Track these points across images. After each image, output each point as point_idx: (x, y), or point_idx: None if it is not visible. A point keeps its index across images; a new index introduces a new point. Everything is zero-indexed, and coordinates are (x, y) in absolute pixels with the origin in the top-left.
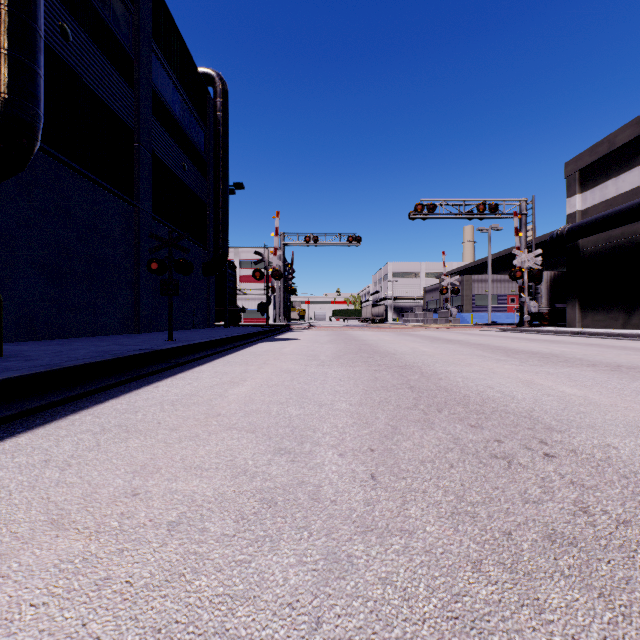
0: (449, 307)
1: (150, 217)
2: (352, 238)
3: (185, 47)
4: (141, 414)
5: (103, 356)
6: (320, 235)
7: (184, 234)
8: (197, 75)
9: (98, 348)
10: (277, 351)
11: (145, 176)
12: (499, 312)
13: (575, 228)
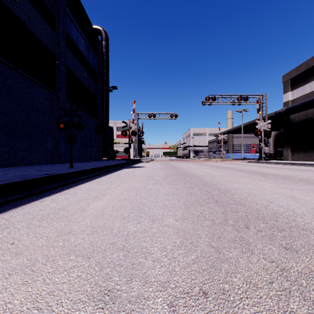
0: (222, 150)
1: (65, 101)
2: (173, 115)
3: (85, 13)
4: (7, 231)
5: (14, 179)
6: (156, 113)
7: (79, 108)
8: (92, 29)
9: (22, 173)
10: (131, 174)
11: (62, 79)
12: (246, 153)
13: (289, 109)
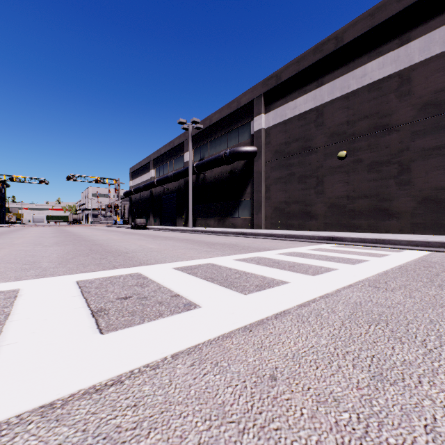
0: (100, 216)
1: None
2: (43, 181)
3: None
4: None
5: None
6: (21, 177)
7: None
8: None
9: None
10: None
11: None
12: None
13: (126, 193)
